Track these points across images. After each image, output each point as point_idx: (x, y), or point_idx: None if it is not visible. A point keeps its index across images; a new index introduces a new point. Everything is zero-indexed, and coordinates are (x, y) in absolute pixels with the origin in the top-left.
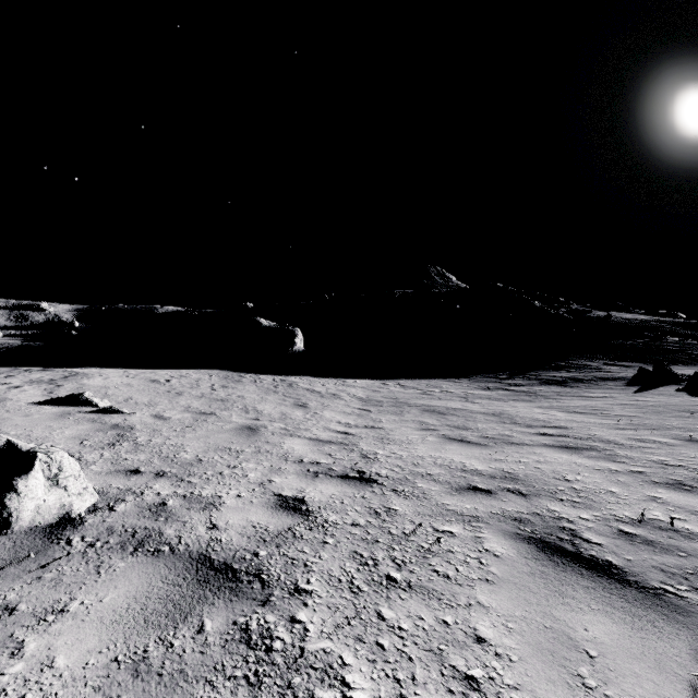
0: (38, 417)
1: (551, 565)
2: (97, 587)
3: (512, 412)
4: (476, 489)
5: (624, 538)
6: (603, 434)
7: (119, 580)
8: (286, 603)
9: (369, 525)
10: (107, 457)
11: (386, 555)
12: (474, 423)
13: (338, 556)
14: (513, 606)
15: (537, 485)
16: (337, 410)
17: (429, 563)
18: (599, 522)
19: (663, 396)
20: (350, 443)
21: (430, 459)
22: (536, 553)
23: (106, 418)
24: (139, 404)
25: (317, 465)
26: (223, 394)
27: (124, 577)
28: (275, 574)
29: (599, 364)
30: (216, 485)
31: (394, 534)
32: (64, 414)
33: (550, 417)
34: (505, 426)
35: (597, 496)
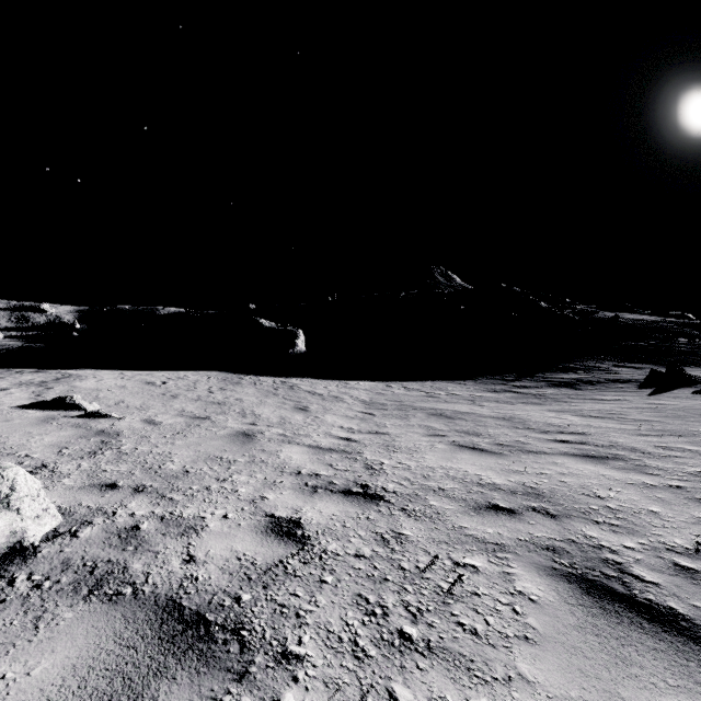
0: (19, 422)
1: (602, 615)
2: (29, 650)
3: (523, 416)
4: (496, 508)
5: (683, 575)
6: (626, 441)
7: (59, 640)
8: (269, 677)
9: (375, 556)
10: (84, 468)
11: (397, 600)
12: (485, 428)
13: (338, 602)
14: (565, 682)
15: (565, 504)
16: (339, 414)
17: (450, 612)
18: (648, 553)
19: (680, 399)
20: (353, 451)
21: (441, 471)
22: (580, 596)
23: (92, 423)
24: (130, 407)
25: (317, 477)
26: (220, 396)
27: (67, 635)
28: (258, 629)
29: (608, 366)
30: (200, 503)
31: (405, 570)
32: (48, 419)
33: (564, 421)
34: (518, 432)
35: (637, 518)
